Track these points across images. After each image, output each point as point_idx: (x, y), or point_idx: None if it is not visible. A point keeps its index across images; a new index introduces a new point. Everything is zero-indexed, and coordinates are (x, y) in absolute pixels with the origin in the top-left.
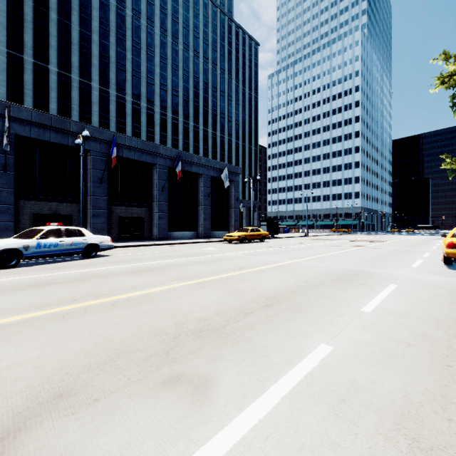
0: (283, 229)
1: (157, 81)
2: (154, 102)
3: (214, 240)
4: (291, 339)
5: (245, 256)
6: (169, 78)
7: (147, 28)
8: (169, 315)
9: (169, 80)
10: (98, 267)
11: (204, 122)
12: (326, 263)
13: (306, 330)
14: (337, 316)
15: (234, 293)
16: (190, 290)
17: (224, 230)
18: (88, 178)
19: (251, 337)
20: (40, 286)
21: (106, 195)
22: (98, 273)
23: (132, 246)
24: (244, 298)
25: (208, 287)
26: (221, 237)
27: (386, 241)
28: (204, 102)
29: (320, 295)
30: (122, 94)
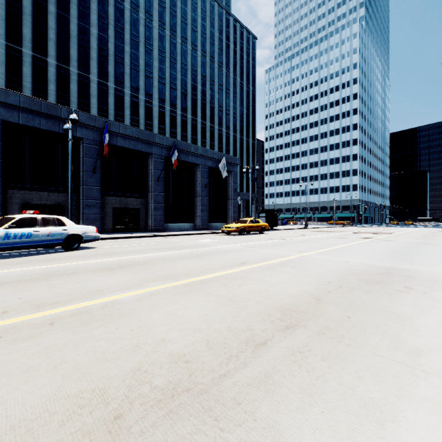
0: (281, 221)
1: (156, 74)
2: (152, 95)
3: (211, 232)
4: (359, 427)
5: (245, 248)
6: (167, 71)
7: (146, 22)
8: (129, 347)
9: (168, 74)
10: (73, 261)
11: (202, 115)
12: (342, 257)
13: (376, 394)
14: (414, 354)
15: (234, 301)
16: (174, 296)
17: (222, 222)
18: (81, 167)
19: (273, 417)
20: None
21: (99, 185)
22: (68, 269)
23: (124, 238)
24: (250, 312)
25: (199, 291)
26: (219, 229)
27: (393, 233)
28: (202, 95)
29: (359, 306)
30: (121, 87)
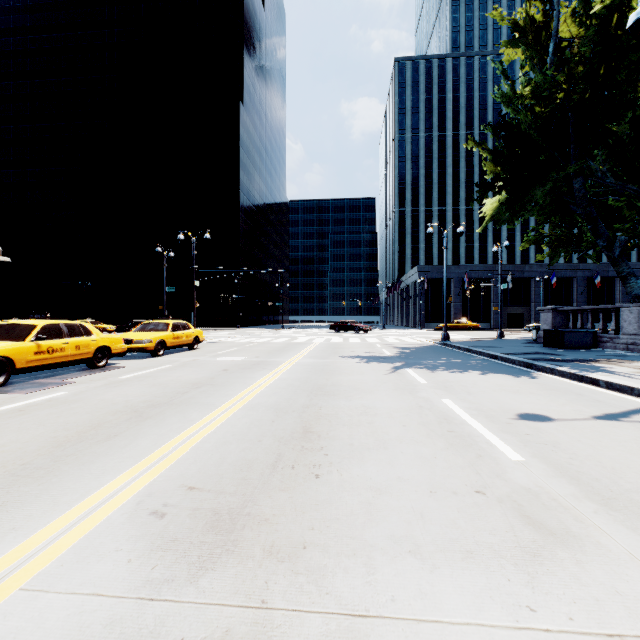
0: None
1: None
2: None
3: None
4: None
5: None
6: None
7: None
8: None
9: None
10: None
11: None
12: None
13: None
14: None
15: None
16: None
17: None
18: (532, 293)
19: None
20: None
21: (543, 301)
22: None
23: None
24: None
25: None
26: None
27: None
28: None
29: None
30: None
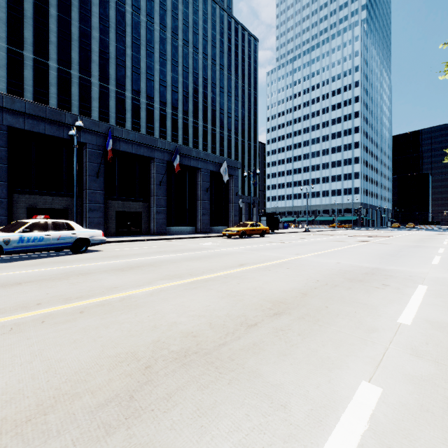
0: (282, 224)
1: (157, 77)
2: (153, 98)
3: (212, 235)
4: (314, 371)
5: (245, 251)
6: (168, 74)
7: (147, 25)
8: (148, 327)
9: (169, 76)
10: (84, 263)
11: (204, 118)
12: (335, 259)
13: (332, 354)
14: (369, 331)
15: (232, 295)
16: (180, 291)
17: (223, 225)
18: (84, 172)
19: (256, 367)
20: (8, 286)
21: (103, 189)
22: (81, 270)
23: (127, 241)
24: (245, 303)
25: (202, 288)
26: (221, 232)
27: (391, 237)
28: (203, 98)
29: (338, 299)
30: (122, 90)
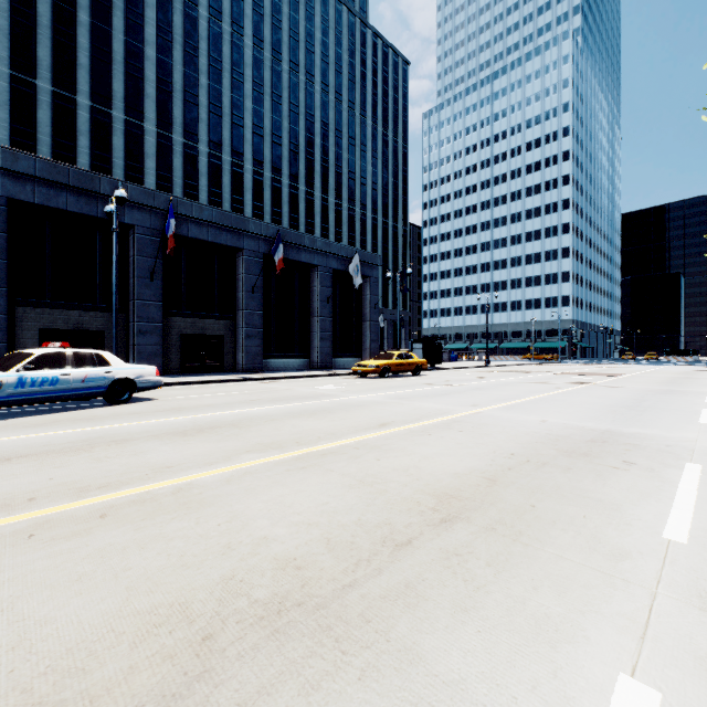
0: (448, 354)
1: (248, 121)
2: (243, 154)
3: (336, 372)
4: (524, 649)
5: (389, 400)
6: (267, 117)
7: (233, 38)
8: (217, 548)
9: (268, 120)
10: (123, 422)
11: (323, 186)
12: (537, 414)
13: (554, 609)
14: (616, 558)
15: (368, 483)
16: (279, 475)
17: (354, 356)
18: (131, 271)
19: (412, 638)
20: None
21: (160, 299)
22: (116, 434)
23: (199, 383)
24: (390, 499)
25: (316, 468)
26: (349, 368)
27: (623, 375)
28: (322, 154)
29: (551, 490)
30: (193, 141)
